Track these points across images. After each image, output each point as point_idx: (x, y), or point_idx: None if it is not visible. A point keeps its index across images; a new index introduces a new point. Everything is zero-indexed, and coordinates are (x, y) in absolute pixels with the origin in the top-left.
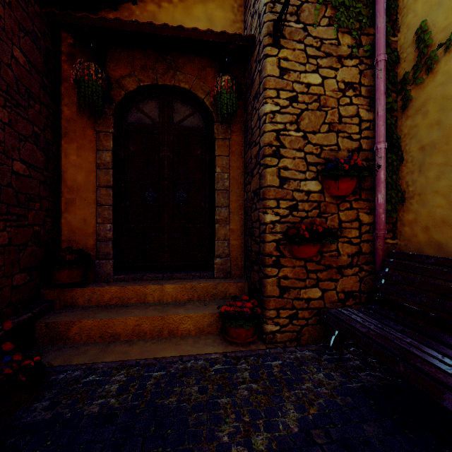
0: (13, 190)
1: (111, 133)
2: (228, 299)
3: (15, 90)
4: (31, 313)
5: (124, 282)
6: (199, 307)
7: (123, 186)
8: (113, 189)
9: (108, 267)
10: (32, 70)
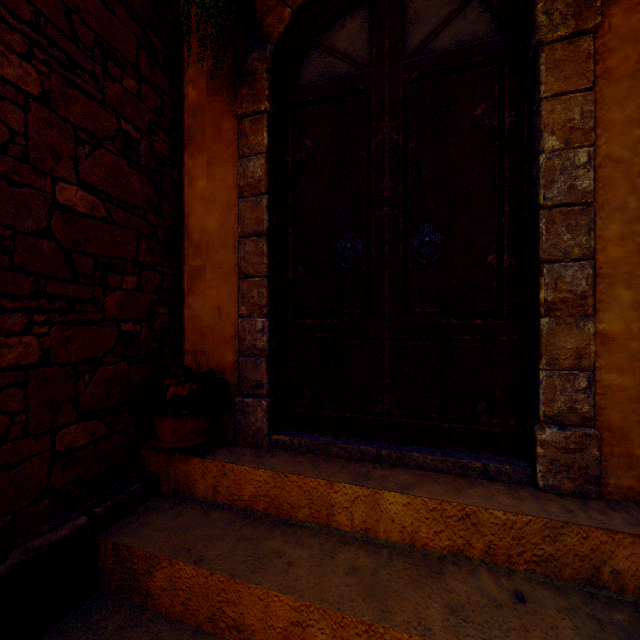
0: (59, 245)
1: (264, 114)
2: (607, 591)
3: (65, 31)
4: (86, 518)
5: (290, 453)
6: (497, 609)
7: (292, 231)
8: (269, 240)
9: (258, 414)
10: (117, 7)
